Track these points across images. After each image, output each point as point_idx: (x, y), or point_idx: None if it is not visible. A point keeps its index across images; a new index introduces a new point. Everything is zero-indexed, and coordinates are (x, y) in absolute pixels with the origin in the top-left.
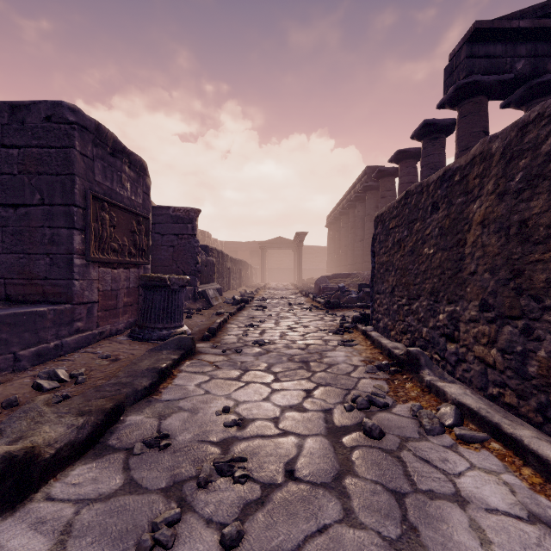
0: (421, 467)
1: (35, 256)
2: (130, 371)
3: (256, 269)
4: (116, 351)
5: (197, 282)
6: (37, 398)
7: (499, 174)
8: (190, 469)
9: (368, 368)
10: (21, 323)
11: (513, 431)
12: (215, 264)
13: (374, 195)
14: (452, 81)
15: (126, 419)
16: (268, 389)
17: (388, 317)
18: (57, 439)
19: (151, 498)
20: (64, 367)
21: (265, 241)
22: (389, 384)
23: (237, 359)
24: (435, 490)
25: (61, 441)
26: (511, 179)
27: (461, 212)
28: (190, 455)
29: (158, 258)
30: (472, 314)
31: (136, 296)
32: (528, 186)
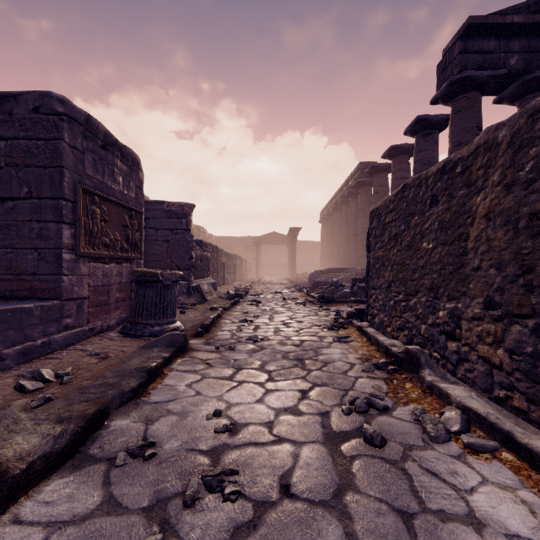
0: (428, 481)
1: (23, 250)
2: (118, 370)
3: (250, 264)
4: (106, 348)
5: (191, 277)
6: (14, 403)
7: (507, 164)
8: (176, 484)
9: (366, 367)
10: (5, 320)
11: (528, 441)
12: (210, 259)
13: (367, 190)
14: (445, 76)
15: (110, 424)
16: (261, 389)
17: (384, 313)
18: (30, 451)
19: (130, 521)
20: (50, 366)
21: (259, 236)
22: (388, 384)
23: (230, 356)
24: (446, 509)
25: (35, 453)
26: (520, 169)
27: (464, 205)
28: (177, 467)
29: (153, 253)
30: (475, 312)
31: (128, 291)
32: (539, 176)
